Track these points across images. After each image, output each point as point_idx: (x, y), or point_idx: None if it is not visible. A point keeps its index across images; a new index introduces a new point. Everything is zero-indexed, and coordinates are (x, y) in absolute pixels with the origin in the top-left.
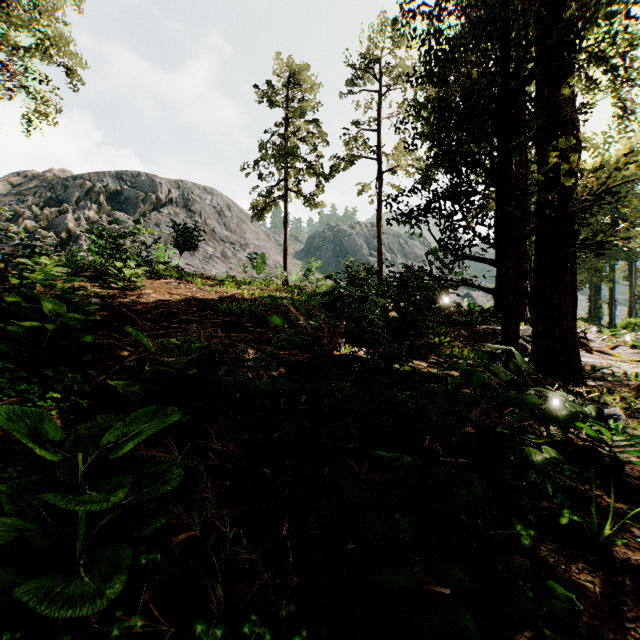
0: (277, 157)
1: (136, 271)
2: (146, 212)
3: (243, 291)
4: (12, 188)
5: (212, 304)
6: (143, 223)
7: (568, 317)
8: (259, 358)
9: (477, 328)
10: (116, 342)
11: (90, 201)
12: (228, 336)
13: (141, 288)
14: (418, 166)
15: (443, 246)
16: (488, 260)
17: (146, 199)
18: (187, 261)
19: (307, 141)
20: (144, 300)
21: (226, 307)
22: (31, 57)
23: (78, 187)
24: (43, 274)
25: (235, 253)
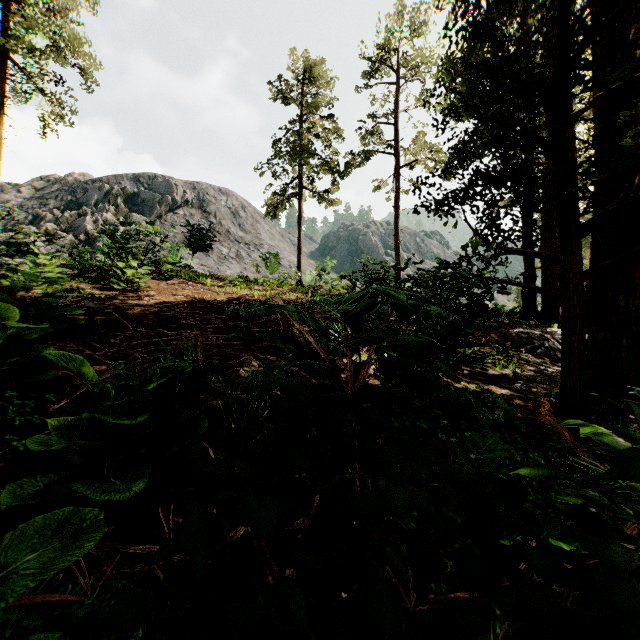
0: (291, 154)
1: (140, 271)
2: (162, 213)
3: (254, 292)
4: (35, 192)
5: (219, 306)
6: (159, 224)
7: (636, 322)
8: (264, 372)
9: (509, 332)
10: (95, 354)
11: (108, 203)
12: (231, 344)
13: (145, 289)
14: (438, 160)
15: (483, 238)
16: (542, 254)
17: (162, 201)
18: (202, 262)
19: (321, 137)
20: (145, 302)
21: (234, 309)
22: (46, 59)
23: (97, 190)
24: (42, 275)
25: (249, 253)
